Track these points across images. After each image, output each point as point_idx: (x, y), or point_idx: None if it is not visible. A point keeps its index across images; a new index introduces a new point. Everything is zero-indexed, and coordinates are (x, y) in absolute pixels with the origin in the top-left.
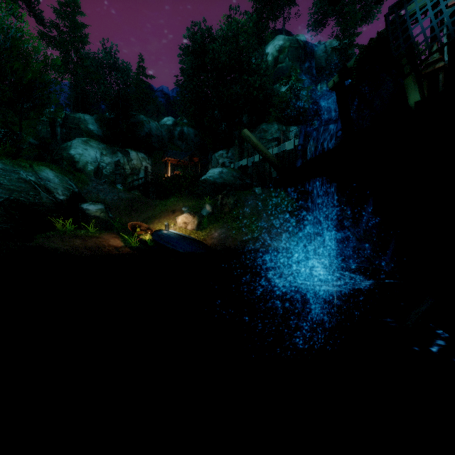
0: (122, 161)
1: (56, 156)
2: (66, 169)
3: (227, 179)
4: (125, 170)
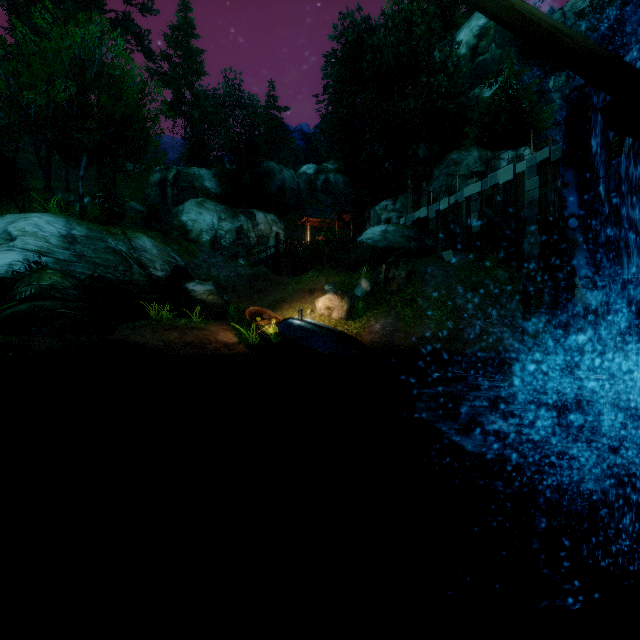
0: (246, 227)
1: (166, 225)
2: (170, 237)
3: (395, 241)
4: (249, 239)
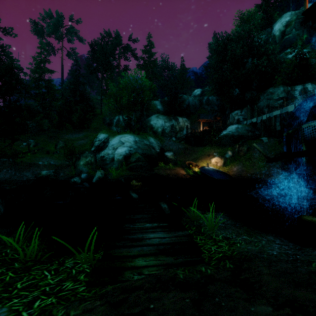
0: (175, 124)
1: (144, 125)
2: (156, 135)
3: (242, 132)
4: (176, 129)
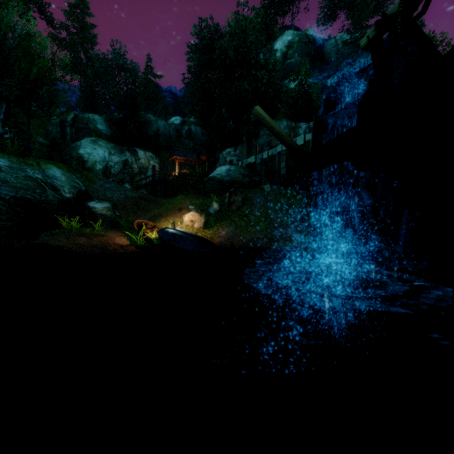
0: (130, 160)
1: (66, 155)
2: (73, 167)
3: (235, 177)
4: (133, 170)
